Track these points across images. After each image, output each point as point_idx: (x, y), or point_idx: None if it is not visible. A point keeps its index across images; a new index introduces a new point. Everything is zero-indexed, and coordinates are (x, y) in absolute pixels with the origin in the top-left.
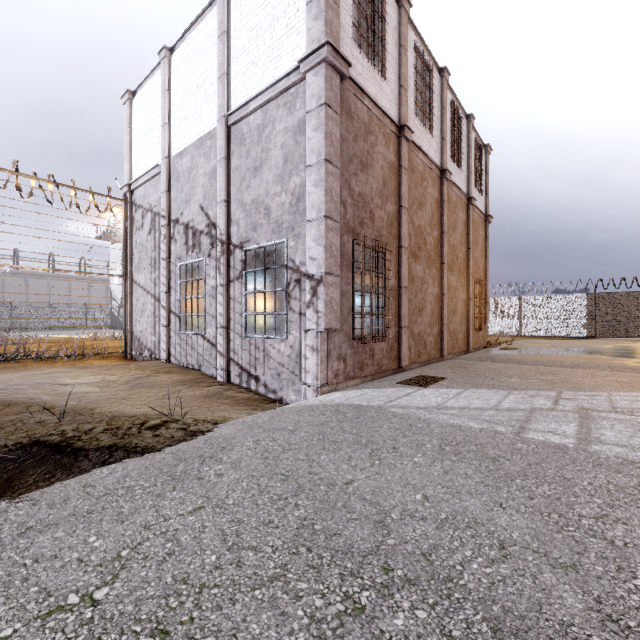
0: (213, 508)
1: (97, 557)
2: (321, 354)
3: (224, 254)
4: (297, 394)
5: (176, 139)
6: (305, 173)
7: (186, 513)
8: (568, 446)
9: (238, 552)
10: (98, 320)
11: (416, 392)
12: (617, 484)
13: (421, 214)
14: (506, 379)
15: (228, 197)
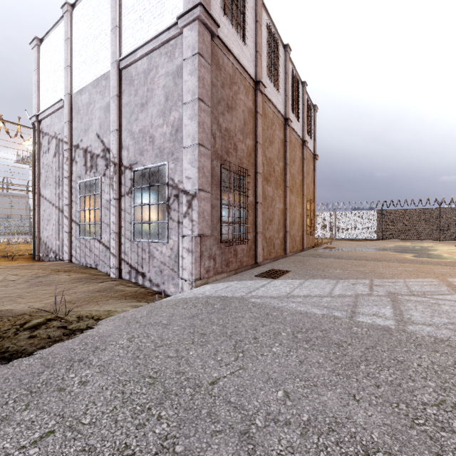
0: (64, 432)
1: None
2: (195, 255)
3: (116, 173)
4: (176, 287)
5: (77, 79)
6: (182, 109)
7: (29, 444)
8: (391, 328)
9: None
10: (19, 228)
11: (269, 283)
12: (439, 364)
13: (271, 149)
14: (333, 271)
15: (120, 127)
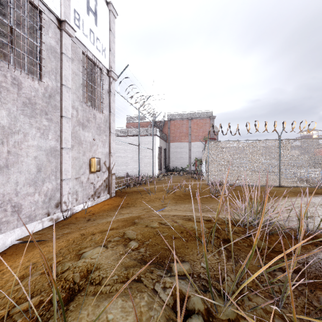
0: None
1: None
2: None
3: None
4: None
5: None
6: None
7: None
8: None
9: None
10: None
11: None
12: None
13: None
14: None
15: None
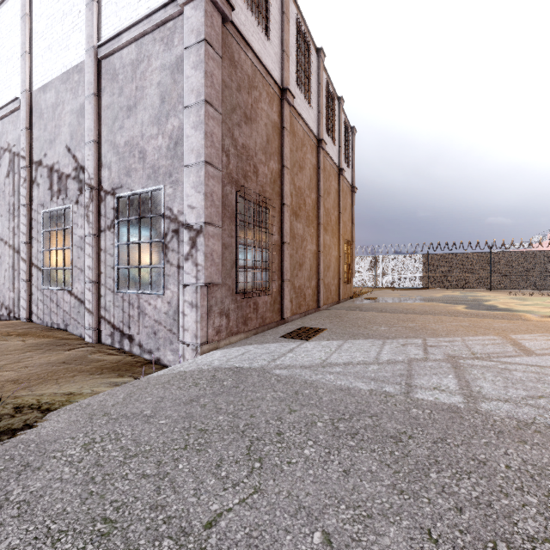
0: None
1: None
2: (201, 310)
3: (93, 200)
4: (175, 354)
5: (39, 71)
6: (184, 115)
7: None
8: (460, 407)
9: None
10: None
11: (299, 347)
12: (533, 463)
13: (301, 176)
14: (377, 328)
15: (98, 138)
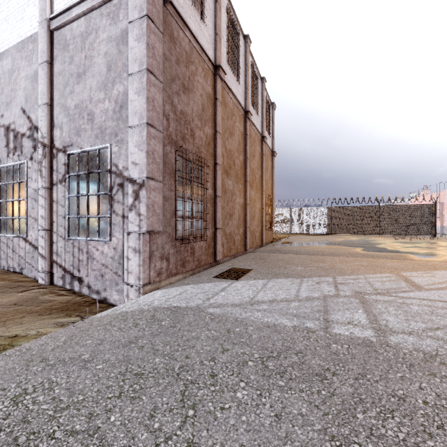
0: None
1: None
2: (143, 255)
3: (46, 157)
4: (120, 294)
5: None
6: (128, 81)
7: None
8: (372, 341)
9: None
10: None
11: (230, 286)
12: (446, 397)
13: (231, 141)
14: (294, 268)
15: (51, 101)
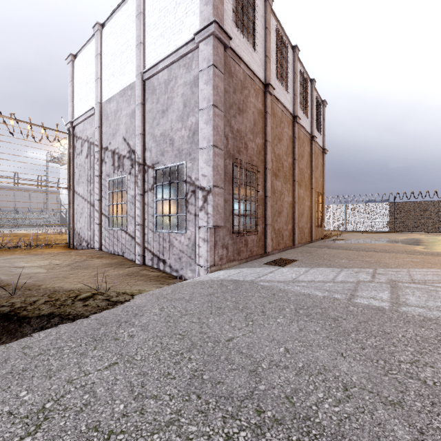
0: (124, 363)
1: (25, 410)
2: (210, 244)
3: (140, 172)
4: (193, 272)
5: (106, 89)
6: (199, 114)
7: (103, 368)
8: (385, 308)
9: (142, 401)
10: (51, 220)
11: (277, 270)
12: (422, 336)
13: (280, 146)
14: (338, 260)
15: (143, 131)
